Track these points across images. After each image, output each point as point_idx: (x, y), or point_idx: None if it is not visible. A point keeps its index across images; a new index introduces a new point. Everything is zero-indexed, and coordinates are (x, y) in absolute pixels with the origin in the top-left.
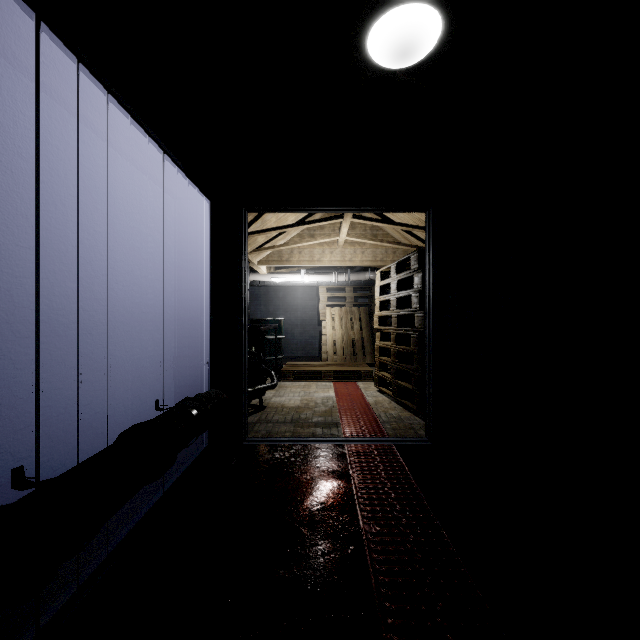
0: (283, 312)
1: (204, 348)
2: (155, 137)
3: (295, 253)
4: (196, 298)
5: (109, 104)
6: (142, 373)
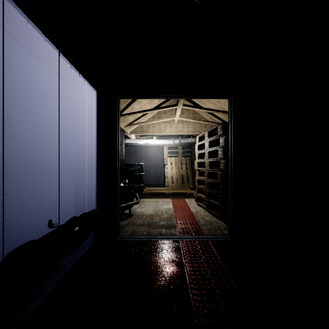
0: (144, 160)
1: (92, 181)
2: (50, 38)
3: (150, 127)
4: (88, 151)
5: (6, 2)
6: (50, 198)
